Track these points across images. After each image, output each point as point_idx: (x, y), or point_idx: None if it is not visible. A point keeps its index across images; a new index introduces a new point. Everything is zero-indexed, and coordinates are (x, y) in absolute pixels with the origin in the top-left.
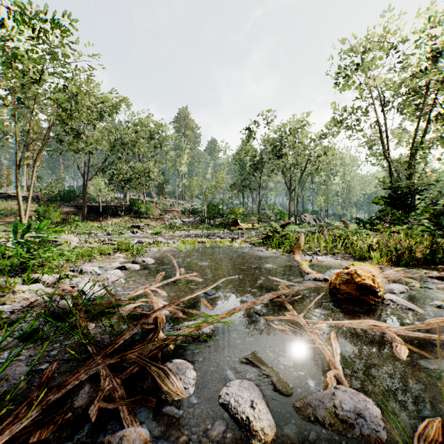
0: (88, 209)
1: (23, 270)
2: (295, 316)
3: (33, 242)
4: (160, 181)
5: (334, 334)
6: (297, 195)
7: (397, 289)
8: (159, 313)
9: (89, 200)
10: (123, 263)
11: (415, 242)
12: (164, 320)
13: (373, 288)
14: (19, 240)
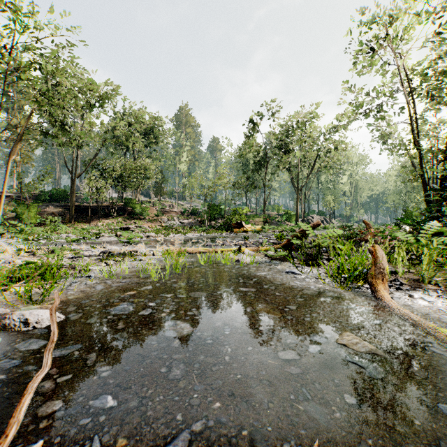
0: (78, 209)
1: None
2: None
3: None
4: (158, 180)
5: None
6: (305, 194)
7: None
8: None
9: (82, 200)
10: None
11: None
12: None
13: None
14: None
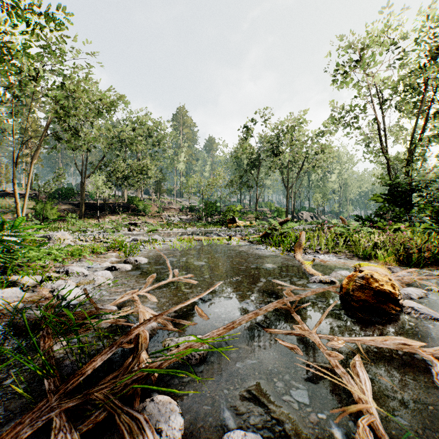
0: (86, 206)
1: (4, 271)
2: (305, 330)
3: (10, 241)
4: (158, 179)
5: (360, 359)
6: (295, 192)
7: (415, 294)
8: (142, 329)
9: (87, 198)
10: (115, 263)
11: (421, 240)
12: (147, 339)
13: (393, 296)
14: (13, 238)
